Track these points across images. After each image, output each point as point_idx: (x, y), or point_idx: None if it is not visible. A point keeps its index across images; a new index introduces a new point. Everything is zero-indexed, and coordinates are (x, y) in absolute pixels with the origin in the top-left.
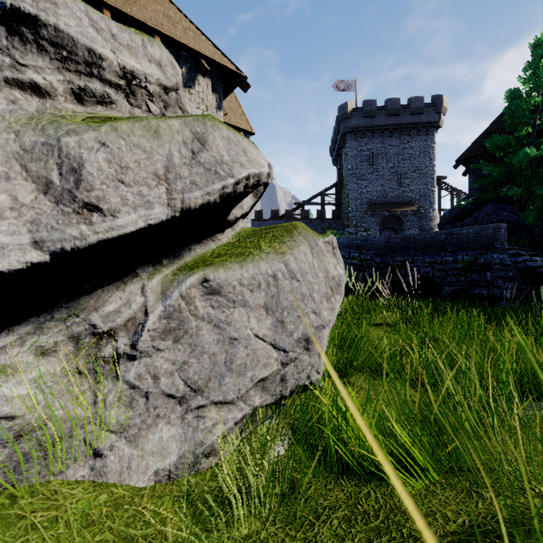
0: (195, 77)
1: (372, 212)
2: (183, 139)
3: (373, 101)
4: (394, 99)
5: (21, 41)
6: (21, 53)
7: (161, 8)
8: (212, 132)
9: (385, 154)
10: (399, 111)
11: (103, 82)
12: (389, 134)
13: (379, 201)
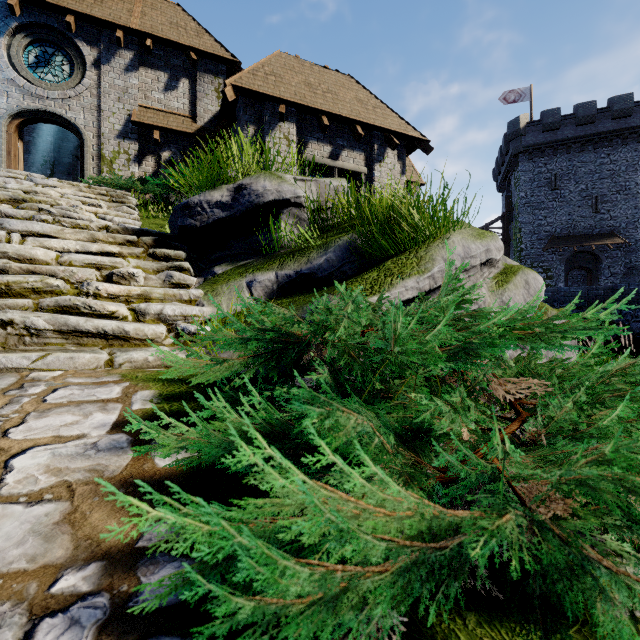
0: (384, 151)
1: (555, 248)
2: (523, 285)
3: (556, 110)
4: (586, 104)
5: (484, 266)
6: (483, 269)
7: (353, 94)
8: (528, 277)
9: (573, 174)
10: (594, 118)
11: (493, 267)
12: (578, 148)
13: (565, 234)
